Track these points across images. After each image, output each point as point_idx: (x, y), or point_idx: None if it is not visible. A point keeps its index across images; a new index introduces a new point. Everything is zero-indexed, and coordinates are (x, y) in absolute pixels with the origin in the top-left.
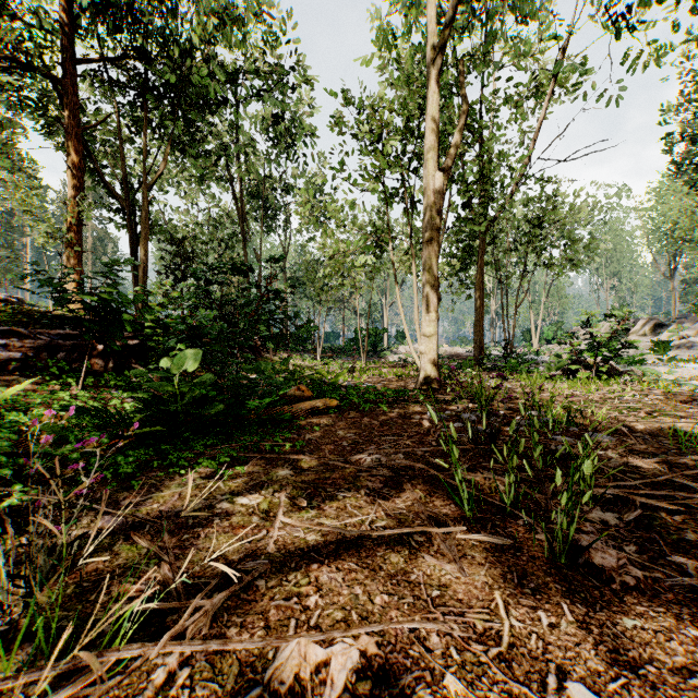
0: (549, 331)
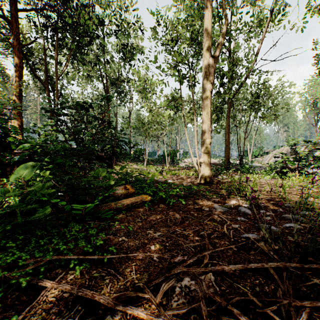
0: (256, 151)
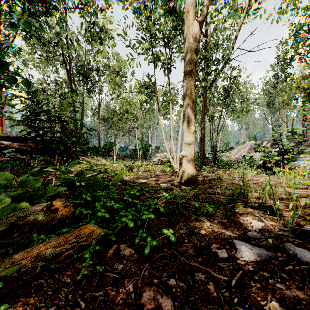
0: (223, 146)
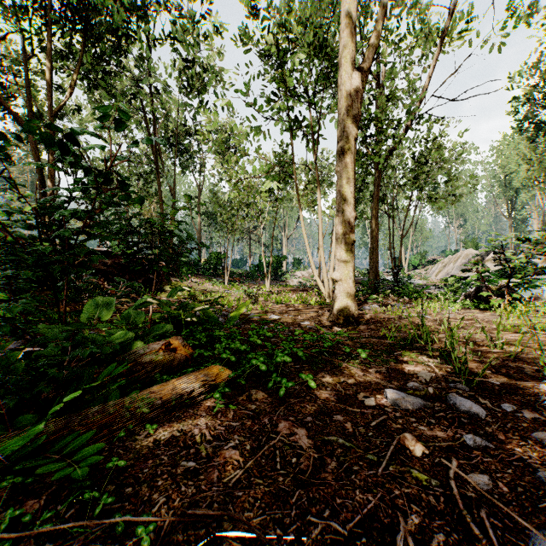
0: (415, 258)
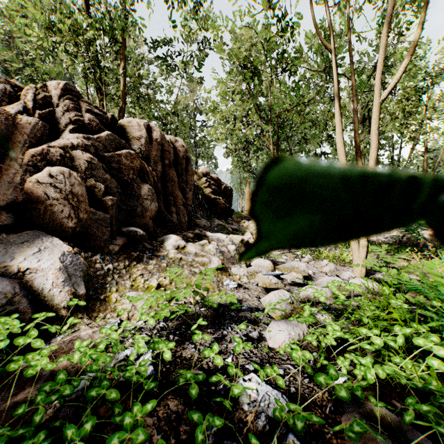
0: None
